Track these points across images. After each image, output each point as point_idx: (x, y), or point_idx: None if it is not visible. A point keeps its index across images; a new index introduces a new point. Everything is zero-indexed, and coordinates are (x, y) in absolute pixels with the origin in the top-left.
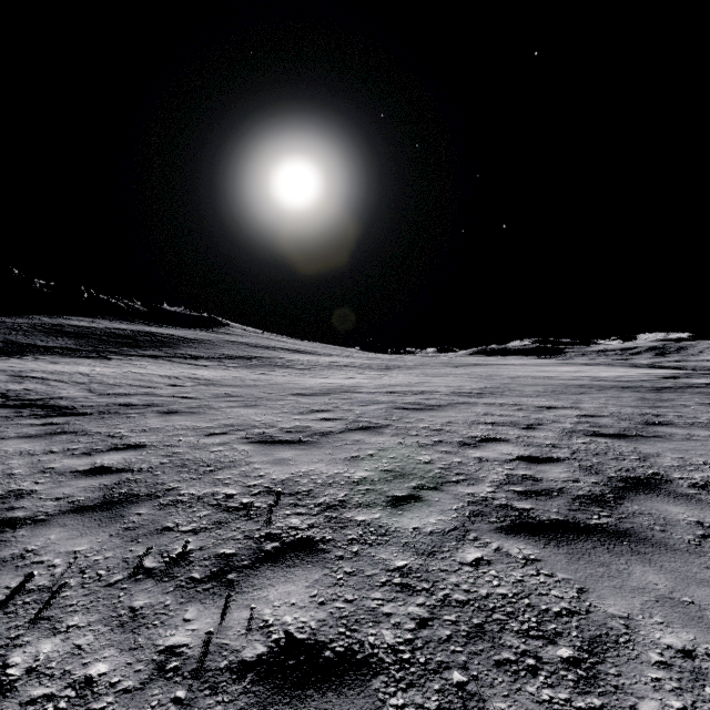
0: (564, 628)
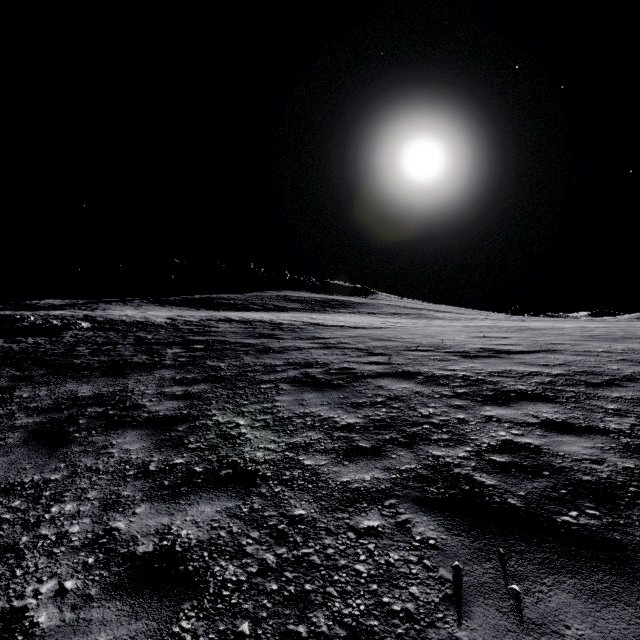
0: (570, 344)
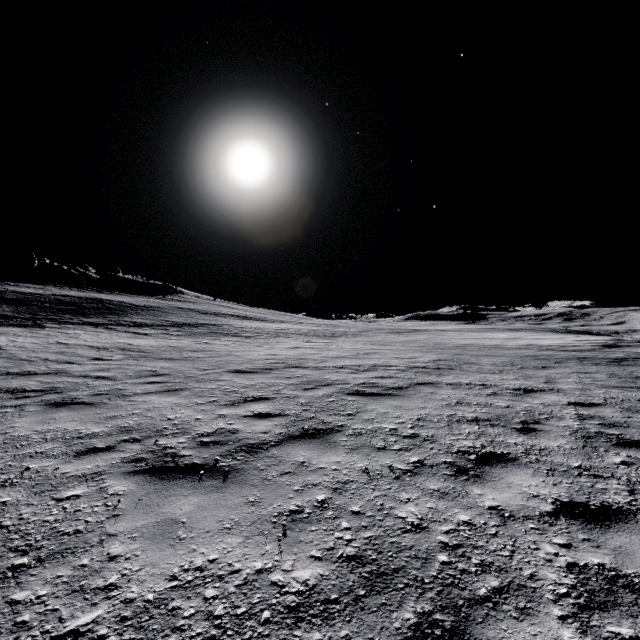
0: None
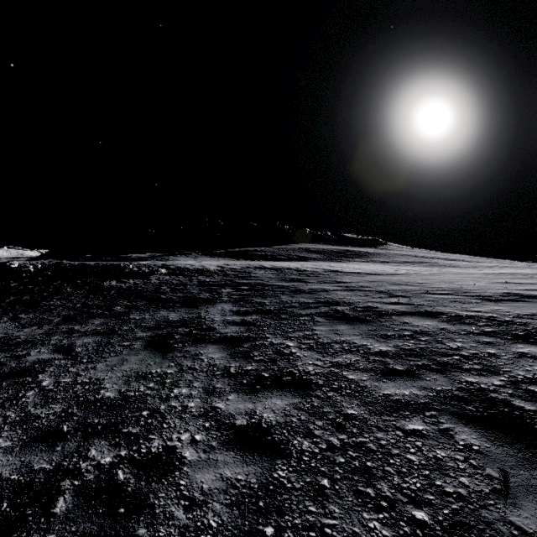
0: None
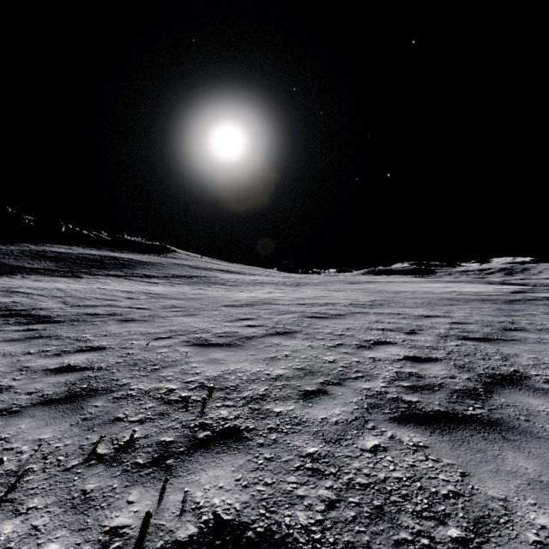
0: (451, 509)
